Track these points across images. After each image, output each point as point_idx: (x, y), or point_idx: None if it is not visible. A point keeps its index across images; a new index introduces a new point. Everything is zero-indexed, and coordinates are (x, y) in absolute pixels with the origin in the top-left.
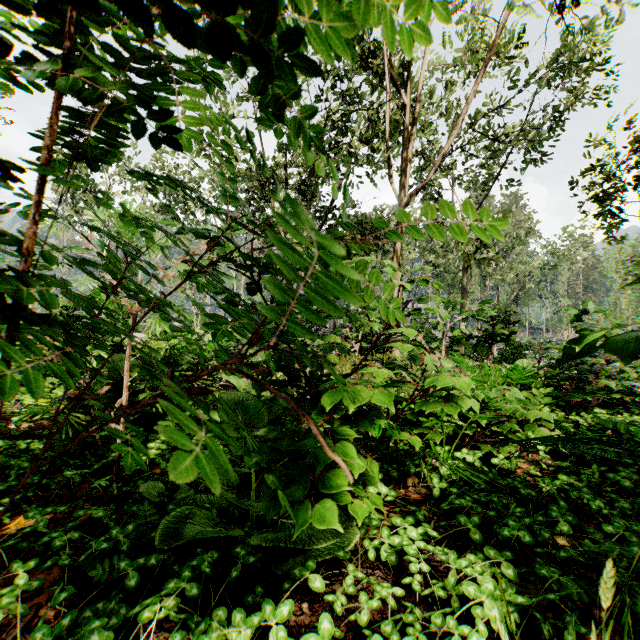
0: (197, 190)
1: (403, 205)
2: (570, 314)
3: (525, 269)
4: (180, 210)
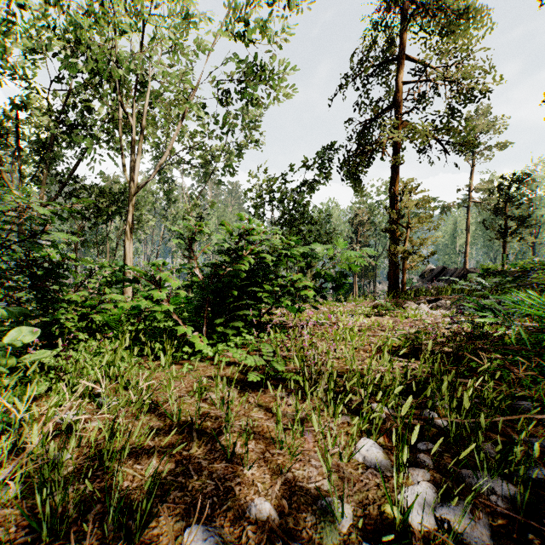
0: None
1: (134, 193)
2: None
3: None
4: None
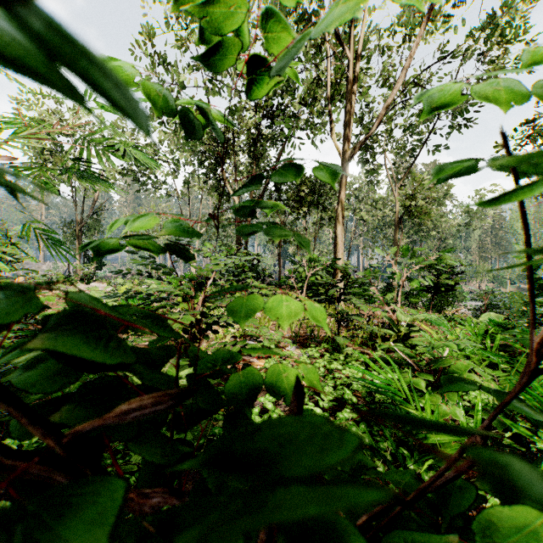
0: (156, 154)
1: (347, 158)
2: (483, 266)
3: (446, 226)
4: (141, 172)
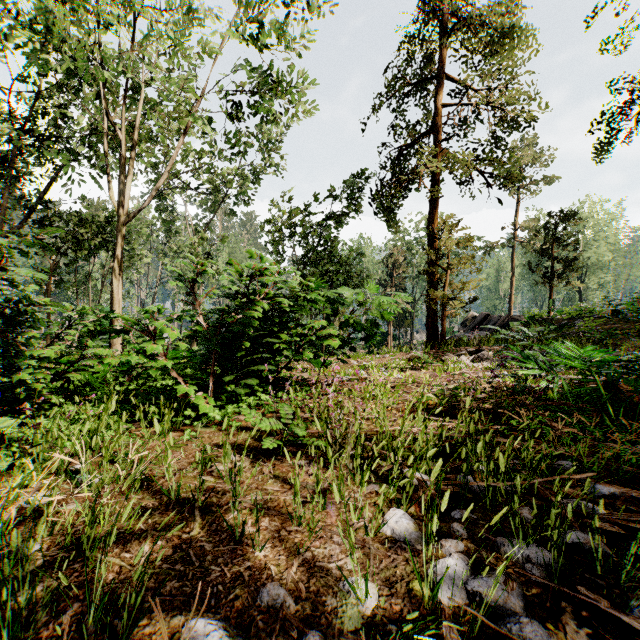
0: None
1: (123, 223)
2: None
3: None
4: None
